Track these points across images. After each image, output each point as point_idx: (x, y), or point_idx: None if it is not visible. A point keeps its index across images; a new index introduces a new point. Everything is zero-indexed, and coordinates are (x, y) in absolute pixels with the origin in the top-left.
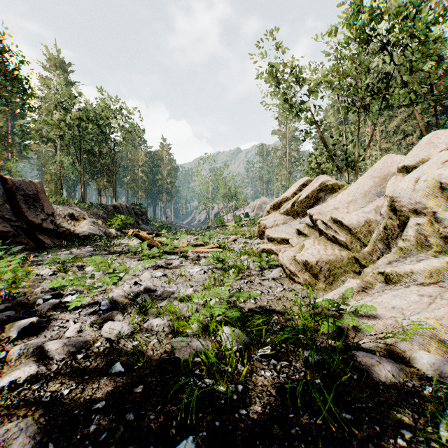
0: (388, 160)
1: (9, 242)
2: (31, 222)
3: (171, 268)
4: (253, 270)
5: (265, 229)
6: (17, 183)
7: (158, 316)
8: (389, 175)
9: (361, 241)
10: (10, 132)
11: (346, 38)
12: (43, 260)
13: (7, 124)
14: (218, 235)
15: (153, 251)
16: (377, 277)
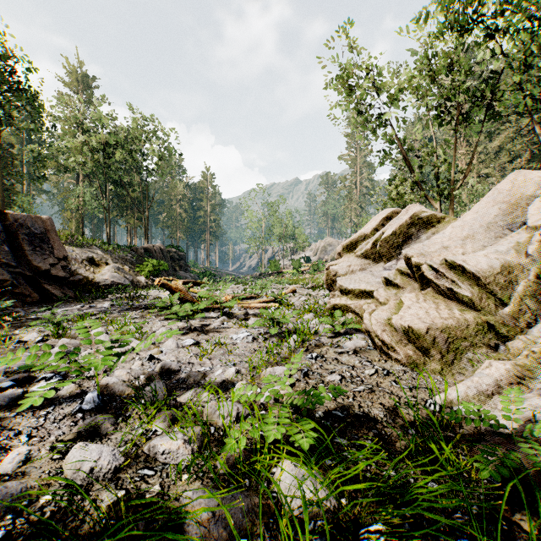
0: (519, 178)
1: (5, 294)
2: (36, 268)
3: (208, 332)
4: (322, 336)
5: (337, 278)
6: (20, 218)
7: (173, 425)
8: (523, 199)
9: (496, 297)
10: (24, 161)
11: (441, 27)
12: (41, 317)
13: (21, 152)
14: (273, 284)
15: (184, 308)
16: (540, 359)
